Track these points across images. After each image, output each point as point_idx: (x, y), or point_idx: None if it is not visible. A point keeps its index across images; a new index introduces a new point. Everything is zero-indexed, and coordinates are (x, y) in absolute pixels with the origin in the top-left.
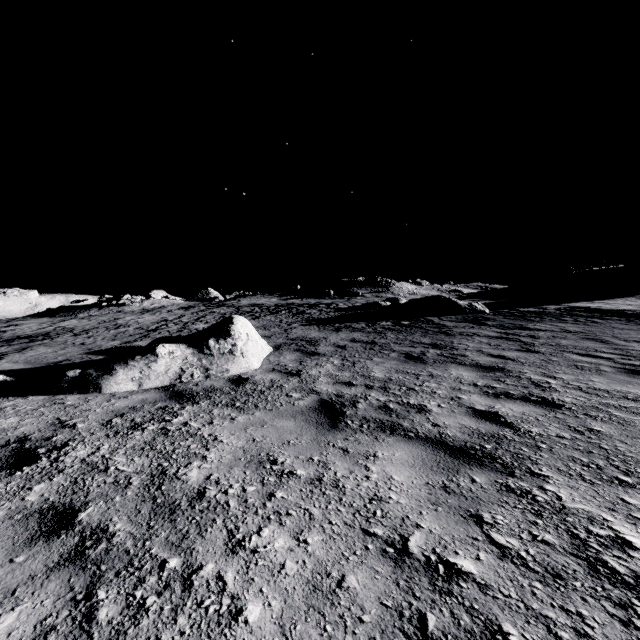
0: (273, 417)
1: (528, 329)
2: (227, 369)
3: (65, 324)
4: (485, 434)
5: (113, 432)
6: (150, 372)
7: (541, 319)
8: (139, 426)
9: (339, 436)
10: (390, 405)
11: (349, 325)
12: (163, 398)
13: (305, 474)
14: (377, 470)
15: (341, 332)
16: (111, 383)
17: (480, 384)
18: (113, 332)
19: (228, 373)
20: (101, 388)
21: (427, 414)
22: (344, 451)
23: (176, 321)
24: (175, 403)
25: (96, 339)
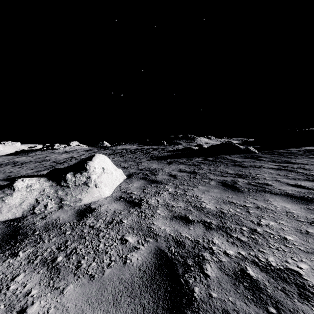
0: (86, 305)
1: (294, 163)
2: (80, 199)
3: (17, 159)
4: None
5: None
6: (2, 205)
7: (295, 156)
8: None
9: None
10: (249, 270)
11: (176, 160)
12: None
13: None
14: None
15: (172, 165)
16: None
17: None
18: (37, 164)
19: (80, 202)
20: None
21: None
22: None
23: (77, 157)
24: None
25: (22, 169)
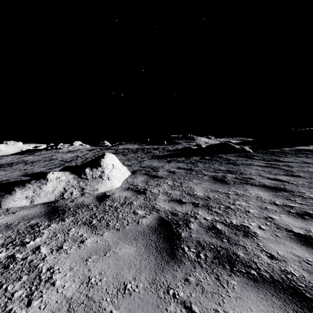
0: (118, 239)
1: (281, 161)
2: (97, 188)
3: (25, 158)
4: None
5: None
6: (40, 192)
7: (285, 155)
8: None
9: (178, 274)
10: (217, 226)
11: (175, 159)
12: (41, 214)
13: None
14: None
15: (171, 163)
16: (9, 200)
17: (279, 203)
18: (46, 163)
19: (97, 191)
20: (1, 204)
21: (255, 239)
22: (188, 311)
23: (82, 157)
24: (46, 220)
25: (34, 166)
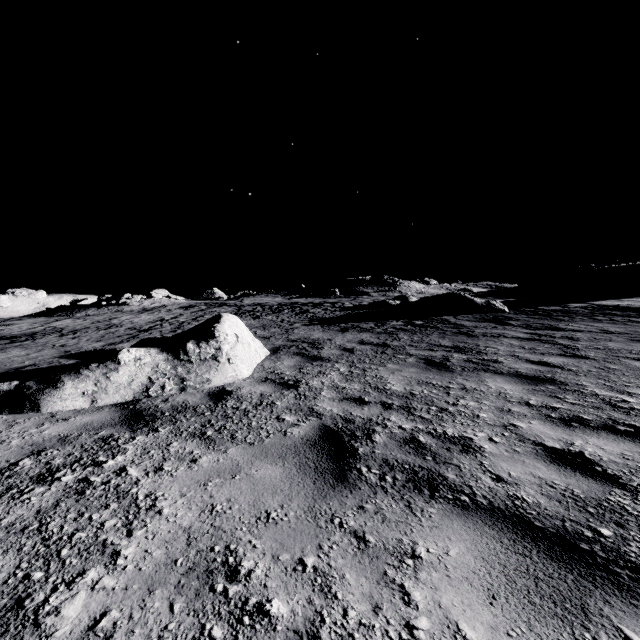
0: (253, 458)
1: (561, 329)
2: (208, 379)
3: (57, 324)
4: (586, 501)
5: (3, 488)
6: (108, 384)
7: (571, 318)
8: (50, 475)
9: (349, 501)
10: (420, 437)
11: (356, 325)
12: (114, 421)
13: (286, 614)
14: (425, 602)
15: (348, 333)
16: (54, 399)
17: (534, 403)
18: (102, 332)
19: (209, 384)
20: (40, 406)
21: (478, 455)
22: (359, 541)
23: (172, 321)
24: (125, 430)
25: (80, 340)
